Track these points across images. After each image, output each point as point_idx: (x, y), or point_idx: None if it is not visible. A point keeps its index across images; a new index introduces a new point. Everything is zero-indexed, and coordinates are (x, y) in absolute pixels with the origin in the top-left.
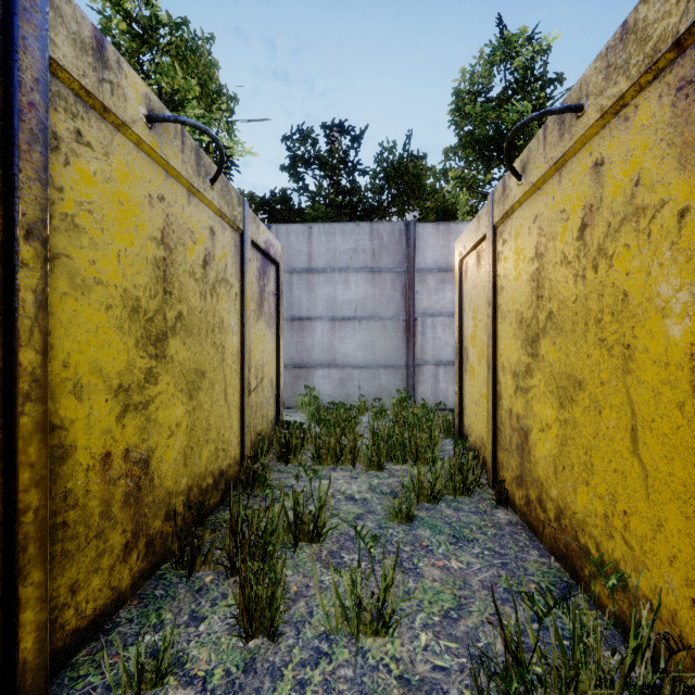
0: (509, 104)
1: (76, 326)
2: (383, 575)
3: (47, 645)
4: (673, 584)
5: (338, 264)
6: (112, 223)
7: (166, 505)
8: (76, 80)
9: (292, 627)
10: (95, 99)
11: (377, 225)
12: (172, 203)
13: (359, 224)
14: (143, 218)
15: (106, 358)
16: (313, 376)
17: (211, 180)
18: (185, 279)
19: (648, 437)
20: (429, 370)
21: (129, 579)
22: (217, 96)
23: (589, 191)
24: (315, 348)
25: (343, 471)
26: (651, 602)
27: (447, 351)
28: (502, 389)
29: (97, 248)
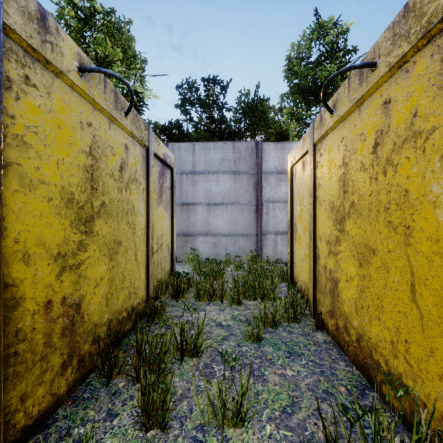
0: (322, 66)
1: (25, 213)
2: (241, 385)
3: (1, 441)
4: (442, 394)
5: (212, 168)
6: (52, 141)
7: (93, 333)
8: (24, 40)
9: (178, 420)
10: (39, 54)
11: (237, 143)
12: (97, 128)
13: (226, 142)
14: (76, 138)
15: (48, 235)
16: (196, 241)
17: (125, 113)
18: (106, 179)
19: (423, 290)
20: (271, 237)
21: (66, 387)
22: (134, 59)
23: (380, 121)
24: (197, 223)
25: (215, 306)
26: (425, 404)
27: (283, 225)
28: (319, 252)
29: (41, 158)
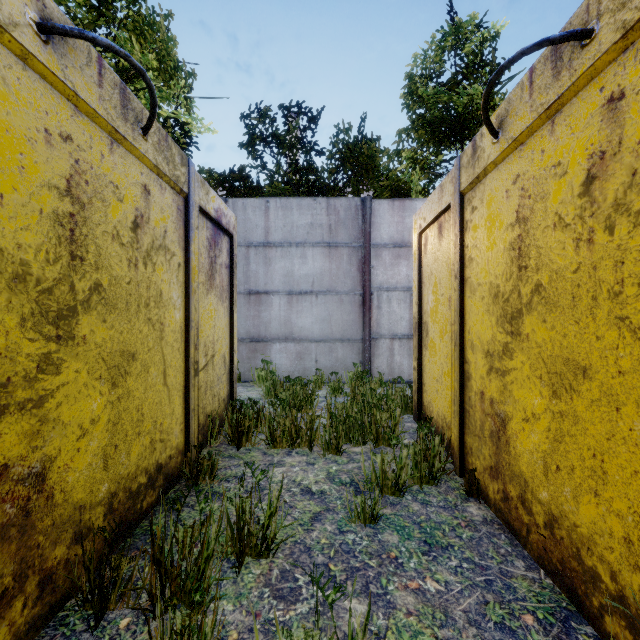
0: (460, 87)
1: None
2: (350, 638)
3: None
4: None
5: (295, 238)
6: None
7: (75, 524)
8: None
9: None
10: None
11: (334, 200)
12: (84, 147)
13: (316, 199)
14: (35, 158)
15: None
16: (270, 350)
17: (143, 129)
18: (105, 242)
19: None
20: (384, 344)
21: (9, 638)
22: (175, 71)
23: (599, 135)
24: (272, 321)
25: (299, 456)
26: None
27: (402, 325)
28: (471, 368)
29: None
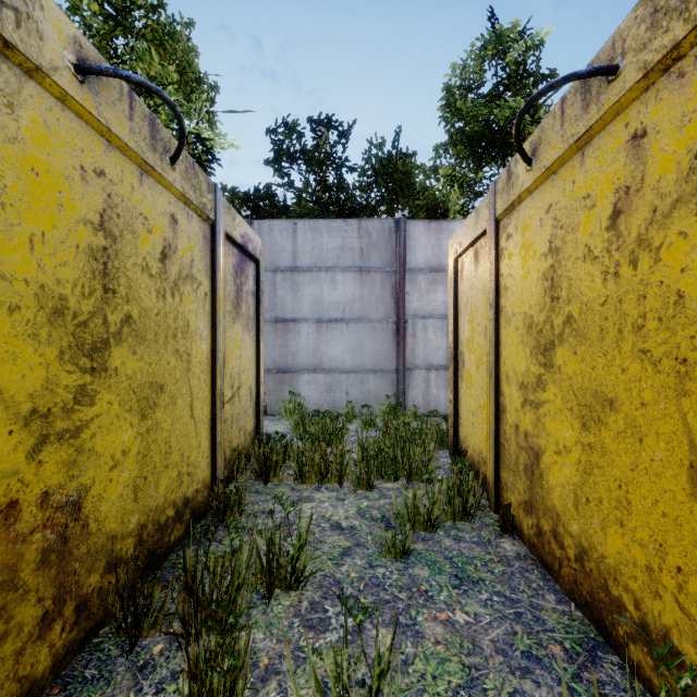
0: (502, 100)
1: None
2: (377, 657)
3: None
4: None
5: (324, 263)
6: (20, 197)
7: (108, 553)
8: None
9: None
10: None
11: (365, 222)
12: (116, 181)
13: (347, 220)
14: (72, 196)
15: (10, 377)
16: (298, 381)
17: (171, 158)
18: (135, 274)
19: None
20: (420, 375)
21: (49, 659)
22: (197, 84)
23: (624, 170)
24: (300, 351)
25: (329, 491)
26: None
27: (439, 354)
28: (506, 401)
29: None
